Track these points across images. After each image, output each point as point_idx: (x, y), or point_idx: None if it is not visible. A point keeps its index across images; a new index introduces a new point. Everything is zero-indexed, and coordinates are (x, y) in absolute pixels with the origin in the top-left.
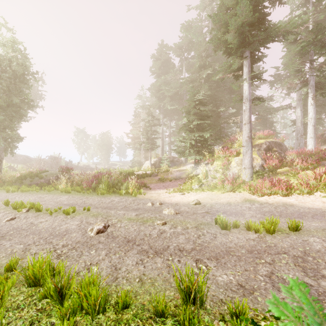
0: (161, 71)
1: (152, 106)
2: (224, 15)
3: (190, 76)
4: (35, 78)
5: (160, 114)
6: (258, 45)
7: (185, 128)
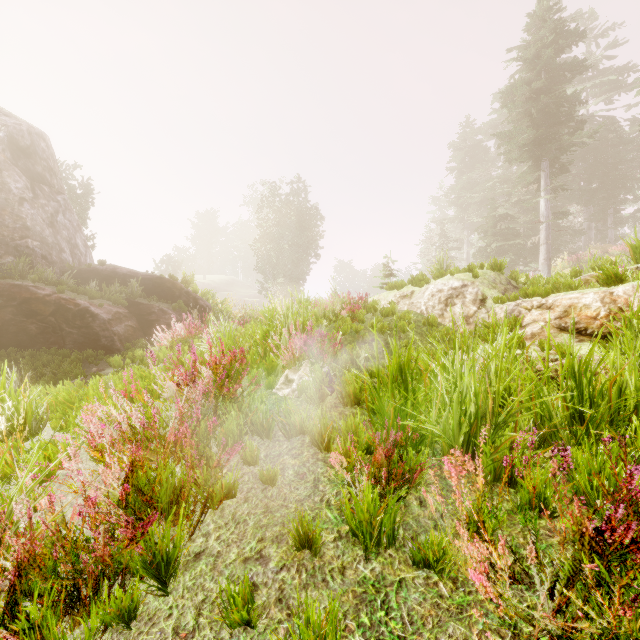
0: (464, 165)
1: (450, 220)
2: (509, 131)
3: (501, 176)
4: (319, 220)
5: (463, 230)
6: (557, 152)
7: (479, 254)
